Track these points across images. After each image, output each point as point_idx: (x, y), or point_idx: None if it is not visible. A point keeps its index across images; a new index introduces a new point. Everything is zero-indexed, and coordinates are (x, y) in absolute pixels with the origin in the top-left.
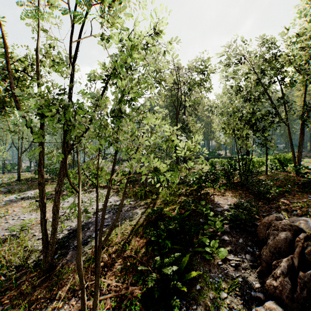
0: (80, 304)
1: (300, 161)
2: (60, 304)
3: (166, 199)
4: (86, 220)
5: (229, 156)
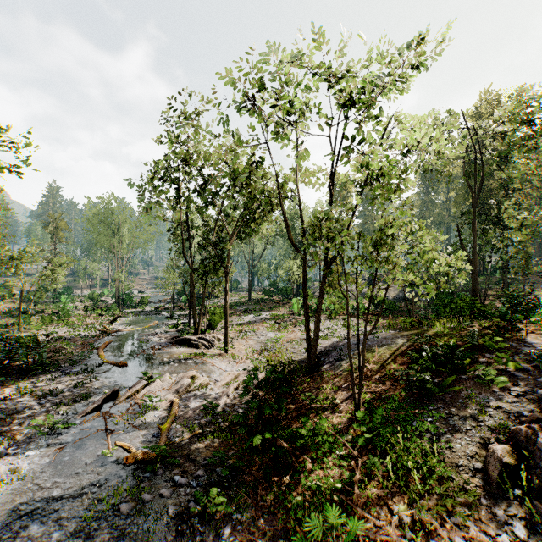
0: (345, 392)
1: None
2: (328, 392)
3: (442, 332)
4: (336, 343)
5: None
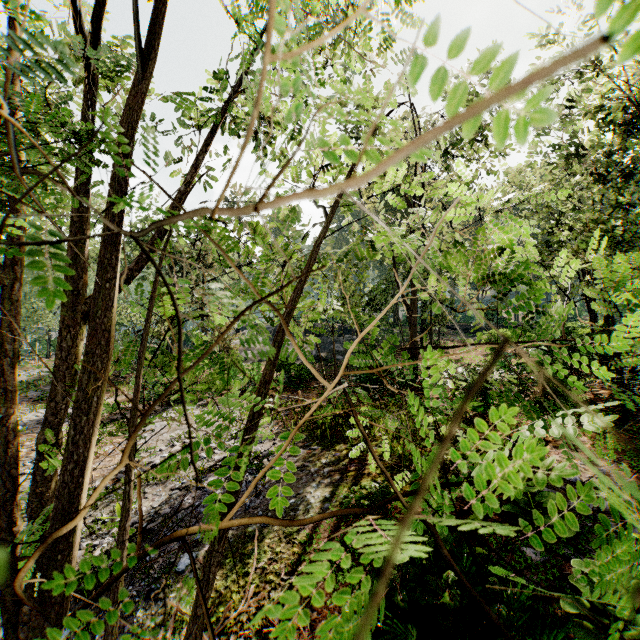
0: None
1: None
2: None
3: (395, 450)
4: (176, 497)
5: None
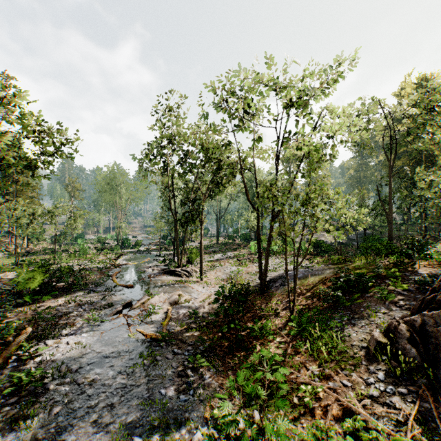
0: (285, 305)
1: None
2: (273, 305)
3: (360, 266)
4: (281, 274)
5: None
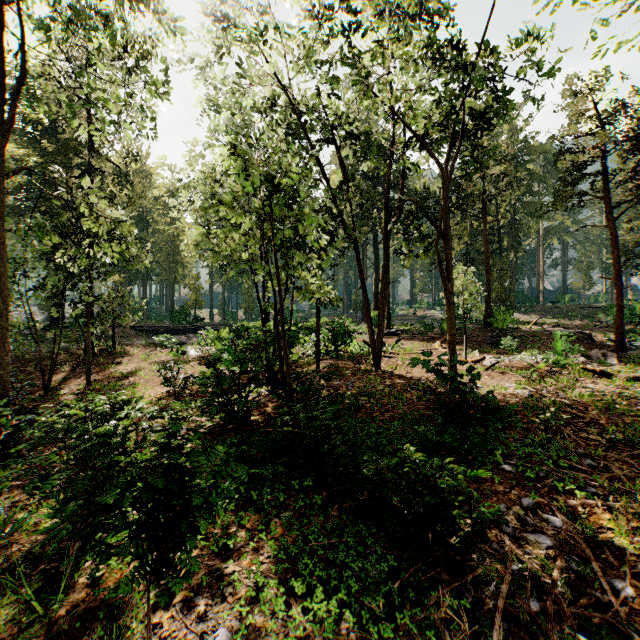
0: None
1: (382, 334)
2: None
3: None
4: None
5: (219, 322)
